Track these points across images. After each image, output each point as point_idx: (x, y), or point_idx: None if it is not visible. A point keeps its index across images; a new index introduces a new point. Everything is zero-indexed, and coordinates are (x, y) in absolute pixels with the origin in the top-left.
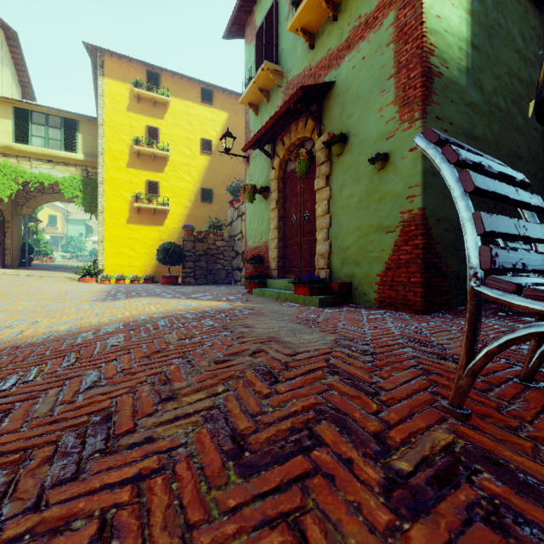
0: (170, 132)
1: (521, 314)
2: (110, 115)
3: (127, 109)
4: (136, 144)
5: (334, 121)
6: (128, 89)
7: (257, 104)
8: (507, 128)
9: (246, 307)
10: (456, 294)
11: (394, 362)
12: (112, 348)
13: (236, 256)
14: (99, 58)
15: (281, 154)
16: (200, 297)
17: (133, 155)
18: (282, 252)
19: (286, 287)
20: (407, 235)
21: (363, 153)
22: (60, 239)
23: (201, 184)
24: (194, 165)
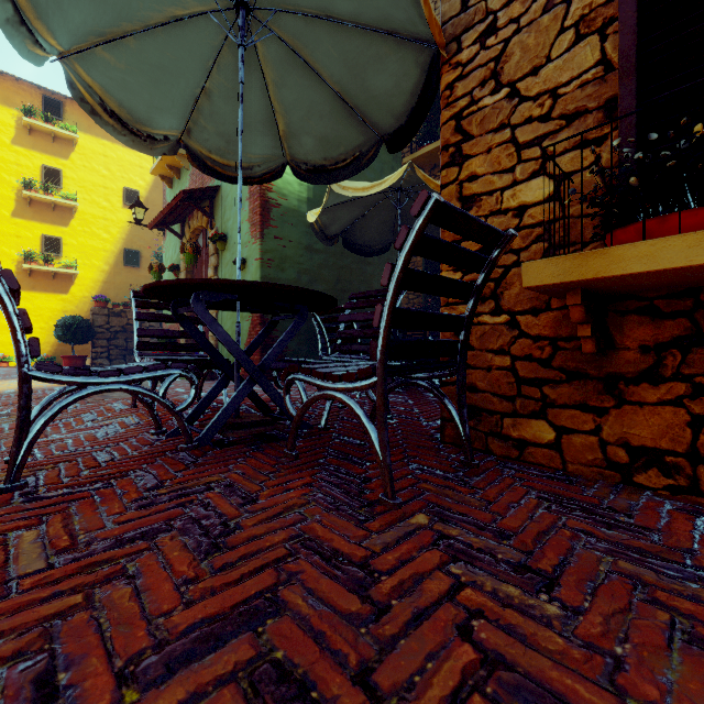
0: (79, 176)
1: None
2: None
3: (12, 141)
4: (26, 188)
5: (220, 220)
6: (15, 116)
7: (171, 177)
8: None
9: None
10: None
11: None
12: None
13: None
14: None
15: (188, 236)
16: None
17: (21, 202)
18: None
19: None
20: (254, 324)
21: (235, 254)
22: None
23: (125, 244)
24: (114, 220)
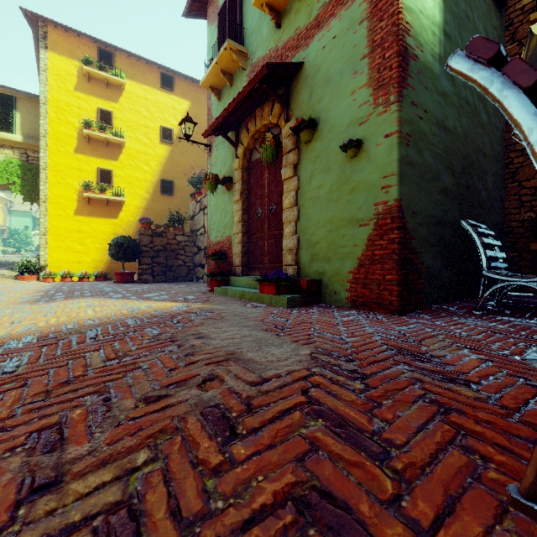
0: (125, 117)
1: (496, 313)
2: (55, 93)
3: (74, 88)
4: (85, 127)
5: (302, 106)
6: (76, 66)
7: (219, 89)
8: (474, 124)
9: (205, 309)
10: (430, 292)
11: (394, 390)
12: (1, 378)
13: (198, 251)
14: (40, 28)
15: (246, 141)
16: (153, 297)
17: (82, 140)
18: (247, 248)
19: (250, 285)
20: (382, 229)
21: (334, 140)
22: (1, 232)
23: (161, 175)
24: (152, 154)
